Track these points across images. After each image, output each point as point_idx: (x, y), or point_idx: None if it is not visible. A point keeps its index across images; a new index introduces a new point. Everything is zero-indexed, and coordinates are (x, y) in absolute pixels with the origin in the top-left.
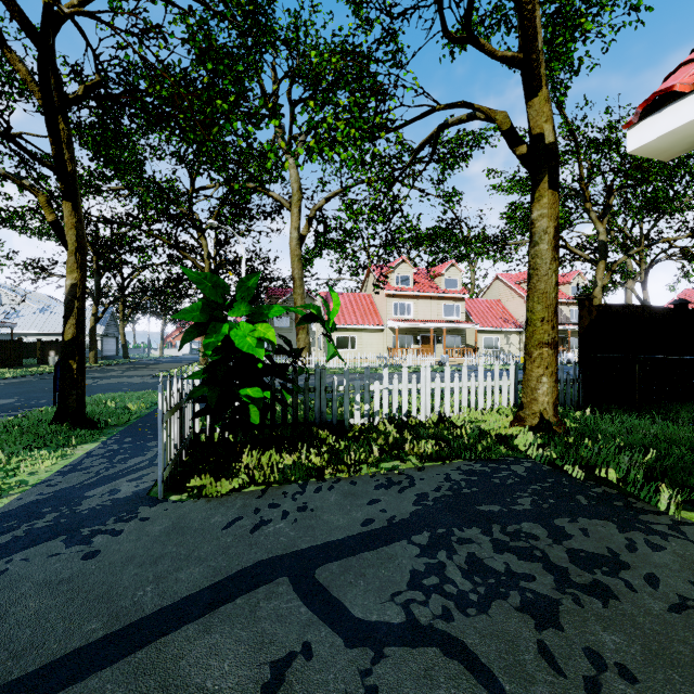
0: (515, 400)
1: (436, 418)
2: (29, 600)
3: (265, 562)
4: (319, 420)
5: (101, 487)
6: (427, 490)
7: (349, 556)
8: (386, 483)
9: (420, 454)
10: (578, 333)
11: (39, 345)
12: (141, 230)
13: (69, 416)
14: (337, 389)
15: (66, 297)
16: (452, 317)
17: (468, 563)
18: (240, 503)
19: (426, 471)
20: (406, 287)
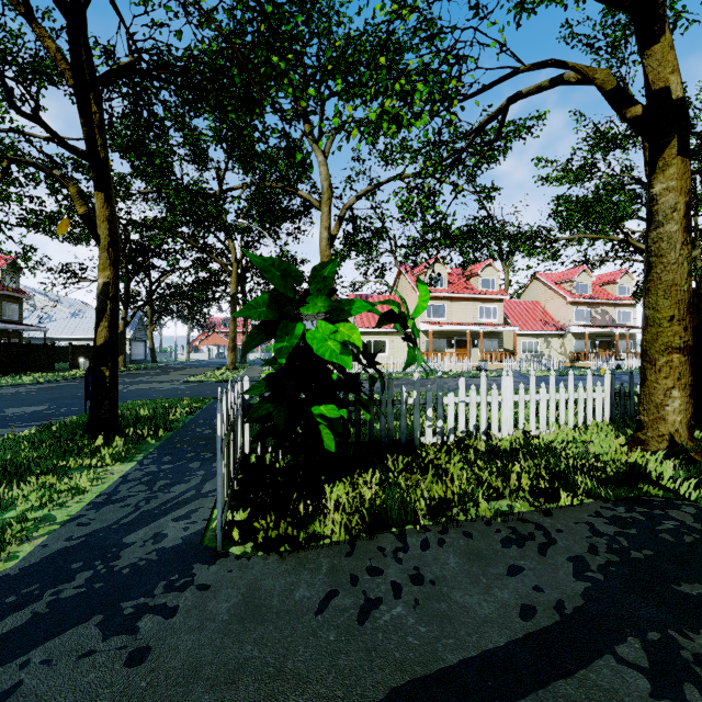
0: (611, 415)
1: (522, 437)
2: None
3: (403, 692)
4: (385, 438)
5: (142, 529)
6: (579, 551)
7: (537, 689)
8: (513, 536)
9: (533, 490)
10: None
11: (71, 349)
12: (169, 233)
13: (102, 429)
14: (406, 402)
15: (98, 297)
16: (489, 319)
17: None
18: (326, 564)
19: (556, 516)
20: (439, 289)
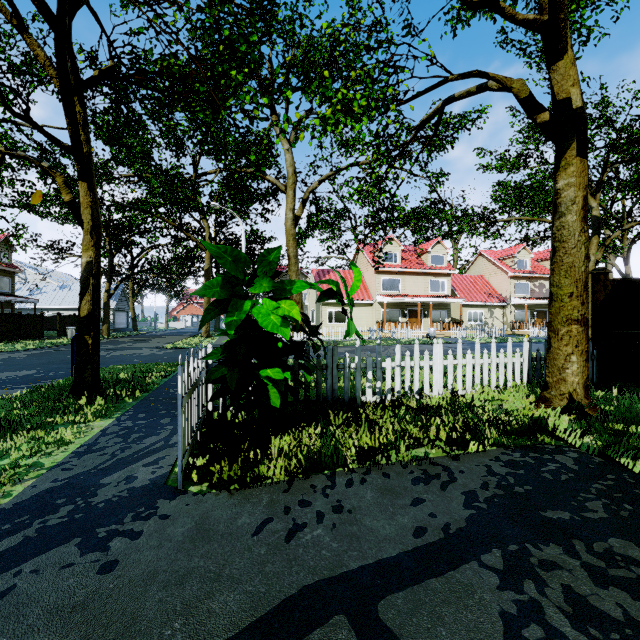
0: (528, 378)
1: (450, 396)
2: (37, 636)
3: (311, 588)
4: (331, 397)
5: (117, 473)
6: (473, 487)
7: (413, 585)
8: (423, 476)
9: (448, 440)
10: (592, 308)
11: (59, 319)
12: (149, 213)
13: (85, 390)
14: (349, 366)
15: (82, 274)
16: (438, 292)
17: (570, 603)
18: (266, 499)
19: (462, 461)
20: (394, 264)
